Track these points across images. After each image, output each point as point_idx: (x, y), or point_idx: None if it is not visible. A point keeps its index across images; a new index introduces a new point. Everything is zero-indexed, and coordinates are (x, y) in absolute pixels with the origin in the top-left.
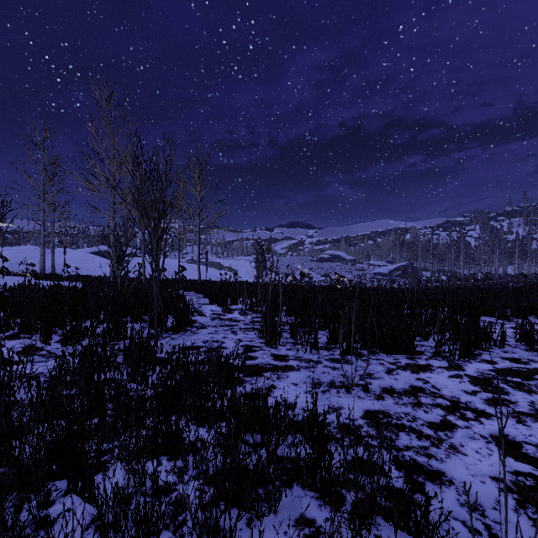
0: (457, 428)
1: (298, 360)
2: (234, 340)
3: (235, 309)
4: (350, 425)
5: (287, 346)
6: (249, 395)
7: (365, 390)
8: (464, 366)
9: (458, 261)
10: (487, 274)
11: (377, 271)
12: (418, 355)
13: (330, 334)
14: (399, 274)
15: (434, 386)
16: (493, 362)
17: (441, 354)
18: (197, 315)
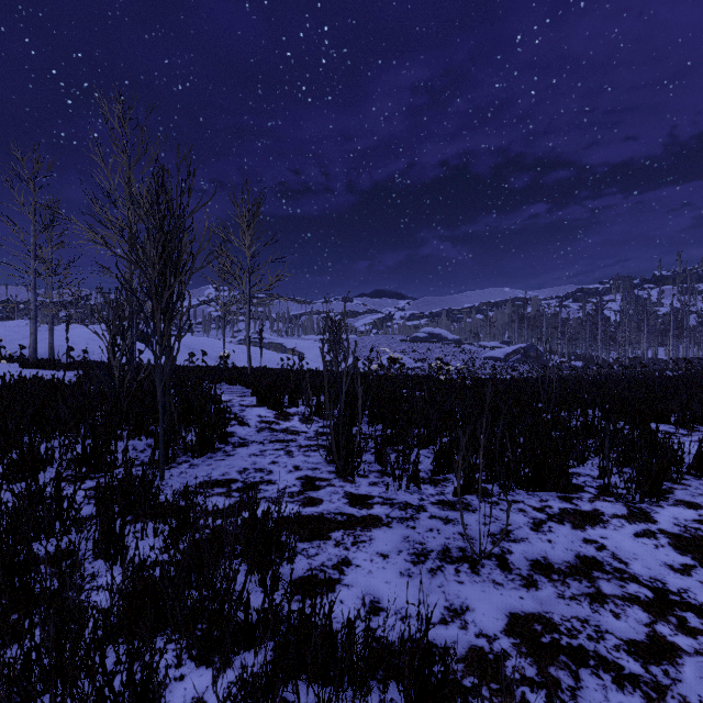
0: (682, 655)
1: (388, 504)
2: (287, 468)
3: (295, 414)
4: (487, 653)
5: (370, 478)
6: (303, 582)
7: (502, 566)
8: (653, 514)
9: (595, 342)
10: (634, 359)
11: (489, 355)
12: (575, 492)
13: (438, 458)
14: (518, 359)
15: (615, 555)
16: (697, 505)
17: (613, 491)
18: (236, 424)
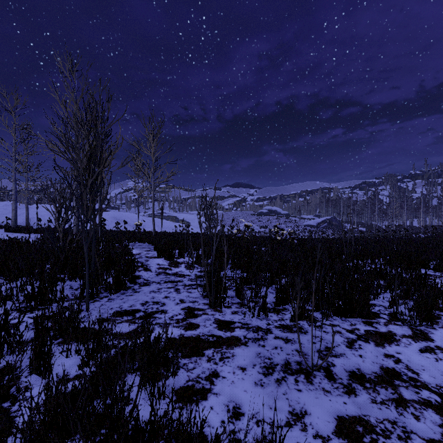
0: None
1: (245, 328)
2: (175, 301)
3: (182, 263)
4: None
5: (232, 308)
6: (183, 392)
7: (329, 377)
8: (430, 334)
9: (374, 215)
10: (399, 226)
11: (307, 224)
12: (374, 318)
13: (279, 294)
14: (325, 226)
15: (408, 367)
16: None
17: (401, 318)
18: (142, 270)
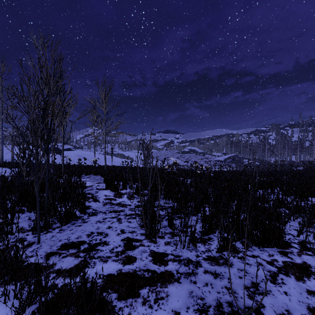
0: None
1: (177, 261)
2: (117, 231)
3: (125, 194)
4: None
5: (165, 239)
6: None
7: None
8: None
9: (264, 153)
10: (283, 161)
11: (217, 159)
12: (287, 247)
13: (205, 226)
14: (230, 161)
15: None
16: None
17: (311, 248)
18: (92, 201)
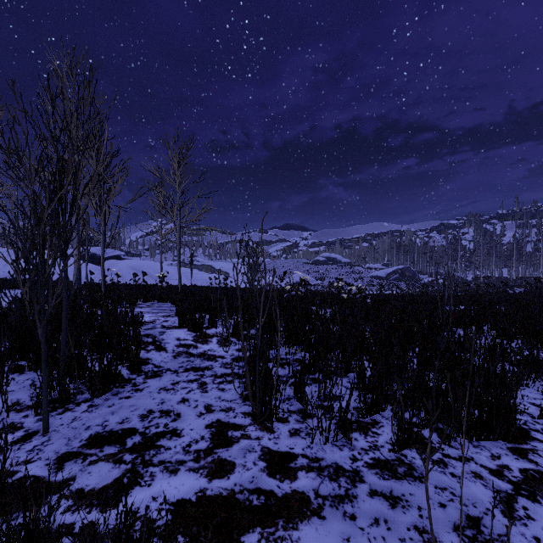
0: None
1: (315, 470)
2: (198, 409)
3: (213, 336)
4: None
5: (290, 423)
6: None
7: None
8: None
9: (456, 264)
10: (488, 278)
11: (374, 275)
12: (524, 440)
13: (365, 398)
14: (397, 277)
15: None
16: None
17: None
18: (152, 350)
